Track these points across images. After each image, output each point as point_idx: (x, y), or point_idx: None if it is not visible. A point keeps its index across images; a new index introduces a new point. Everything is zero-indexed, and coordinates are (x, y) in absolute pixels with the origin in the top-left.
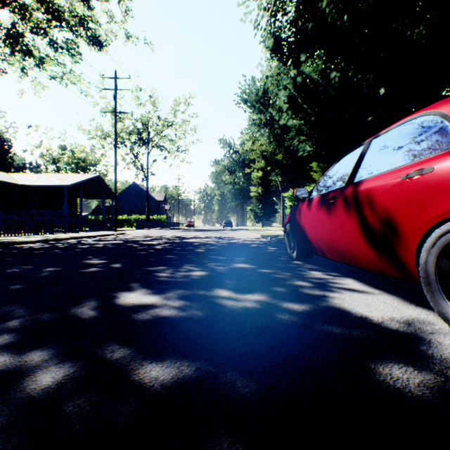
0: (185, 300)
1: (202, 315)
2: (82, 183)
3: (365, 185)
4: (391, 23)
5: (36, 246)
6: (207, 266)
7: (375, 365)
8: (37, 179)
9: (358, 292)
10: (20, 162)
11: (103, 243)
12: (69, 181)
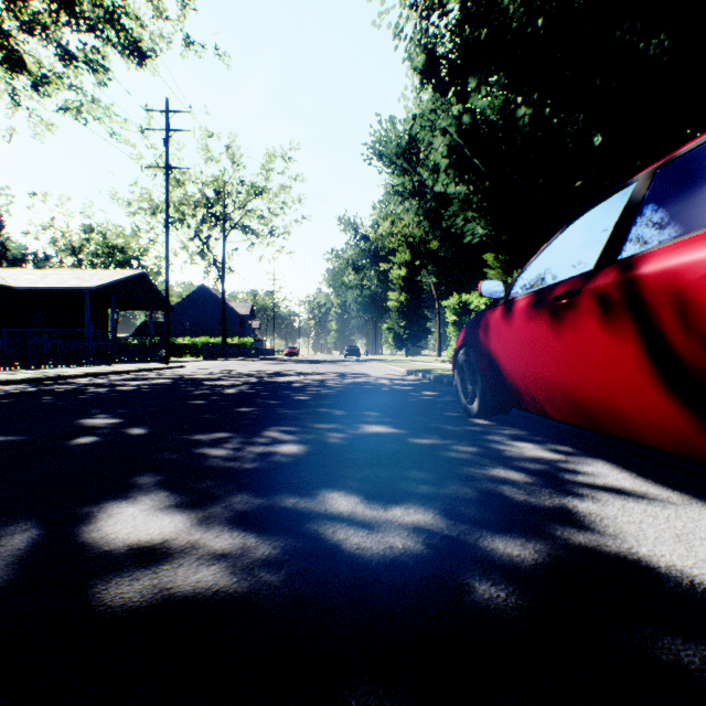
0: (245, 529)
1: (279, 587)
2: (115, 285)
3: (658, 262)
4: (613, 31)
5: (15, 389)
6: (311, 430)
7: None
8: (41, 278)
9: (638, 499)
10: (17, 252)
11: (136, 384)
12: (93, 282)
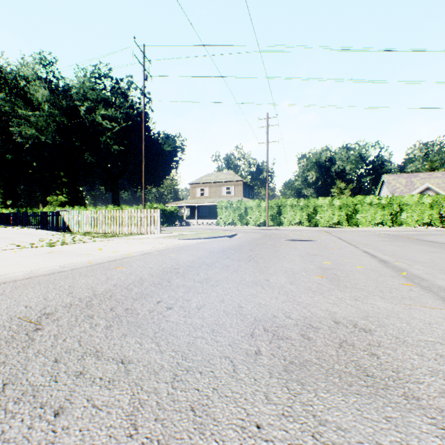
0: None
1: None
2: None
3: None
4: None
5: None
6: None
7: None
8: None
9: None
10: None
11: None
12: None
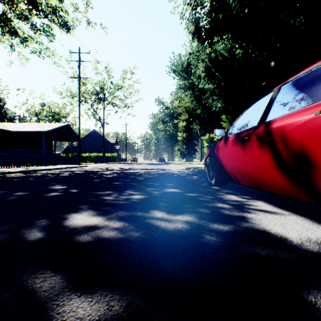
0: (124, 221)
1: (138, 236)
2: (56, 130)
3: (278, 123)
4: (279, 15)
5: (17, 175)
6: (145, 190)
7: (315, 298)
8: (23, 127)
9: (271, 213)
10: (11, 115)
11: (68, 173)
12: (46, 128)
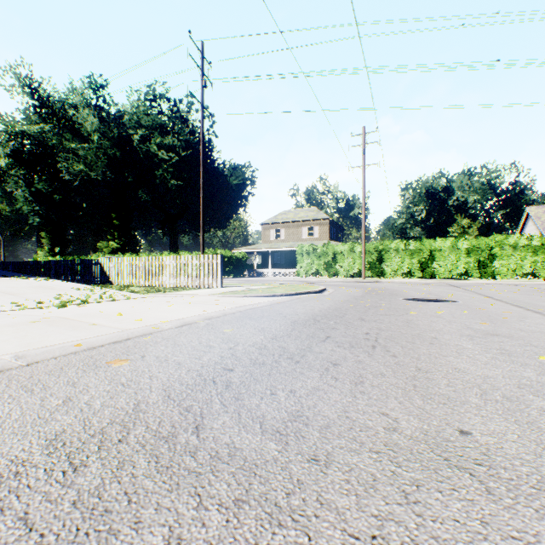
0: None
1: None
2: None
3: None
4: None
5: None
6: None
7: None
8: None
9: None
10: None
11: None
12: None
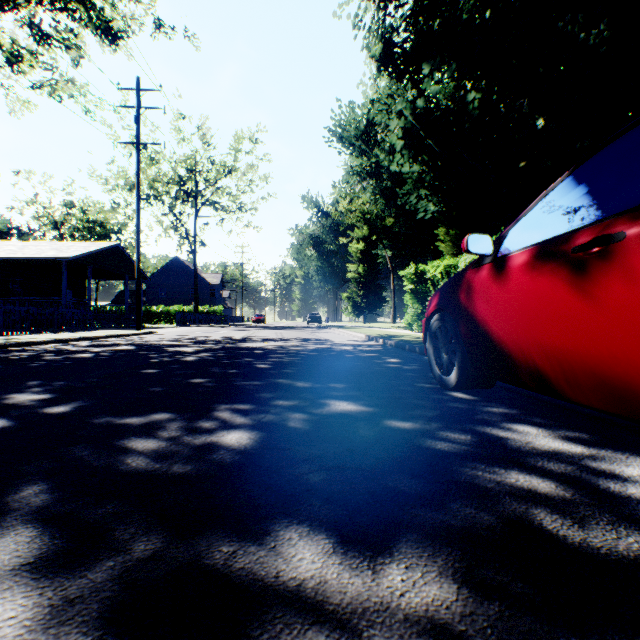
0: None
1: None
2: (91, 256)
3: None
4: (555, 23)
5: None
6: (268, 409)
7: None
8: (20, 249)
9: None
10: (2, 226)
11: (98, 351)
12: (69, 252)
